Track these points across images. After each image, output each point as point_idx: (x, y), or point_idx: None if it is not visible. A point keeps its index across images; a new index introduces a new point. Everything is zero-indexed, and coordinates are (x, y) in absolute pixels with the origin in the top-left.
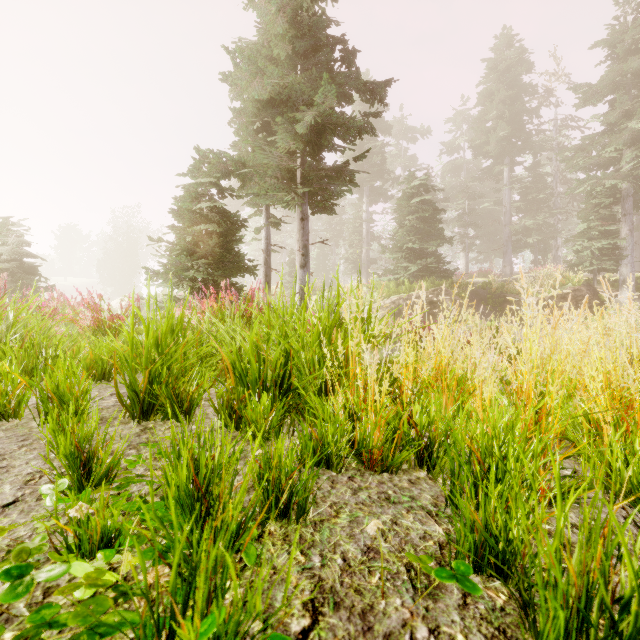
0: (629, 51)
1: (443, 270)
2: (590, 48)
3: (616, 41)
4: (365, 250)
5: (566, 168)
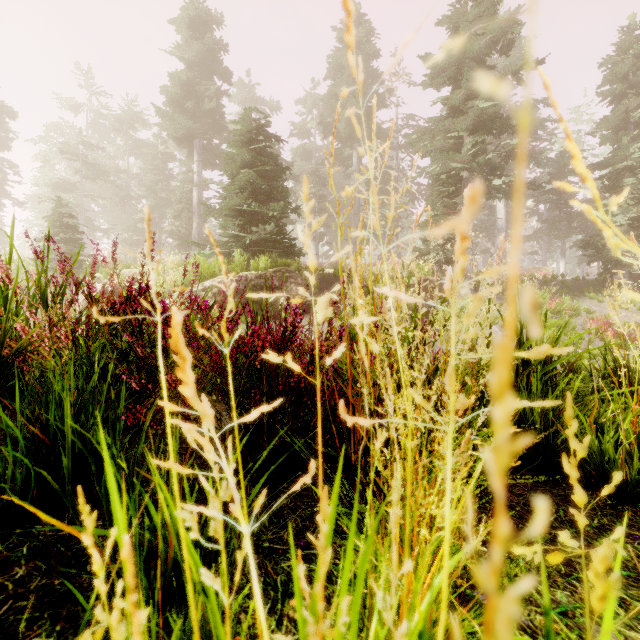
0: (469, 36)
1: (288, 246)
2: (436, 24)
3: (459, 22)
4: (196, 224)
5: (414, 152)
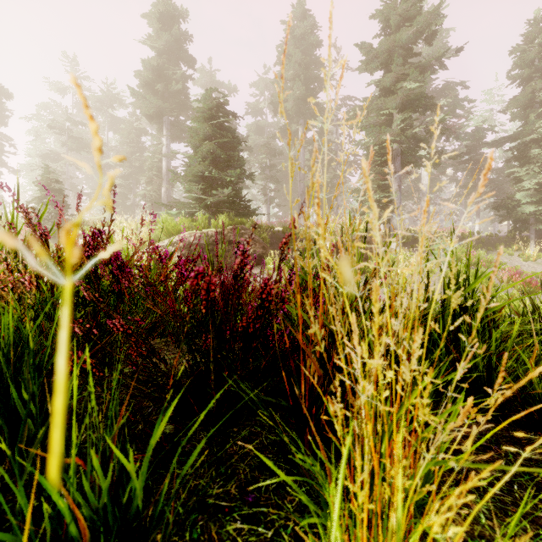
0: (398, 28)
1: (243, 207)
2: (370, 17)
3: (390, 15)
4: (165, 188)
5: (351, 127)
